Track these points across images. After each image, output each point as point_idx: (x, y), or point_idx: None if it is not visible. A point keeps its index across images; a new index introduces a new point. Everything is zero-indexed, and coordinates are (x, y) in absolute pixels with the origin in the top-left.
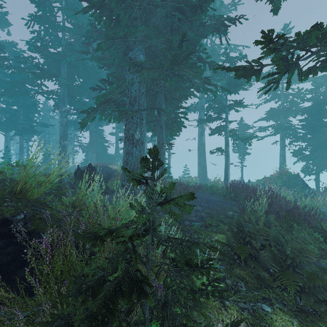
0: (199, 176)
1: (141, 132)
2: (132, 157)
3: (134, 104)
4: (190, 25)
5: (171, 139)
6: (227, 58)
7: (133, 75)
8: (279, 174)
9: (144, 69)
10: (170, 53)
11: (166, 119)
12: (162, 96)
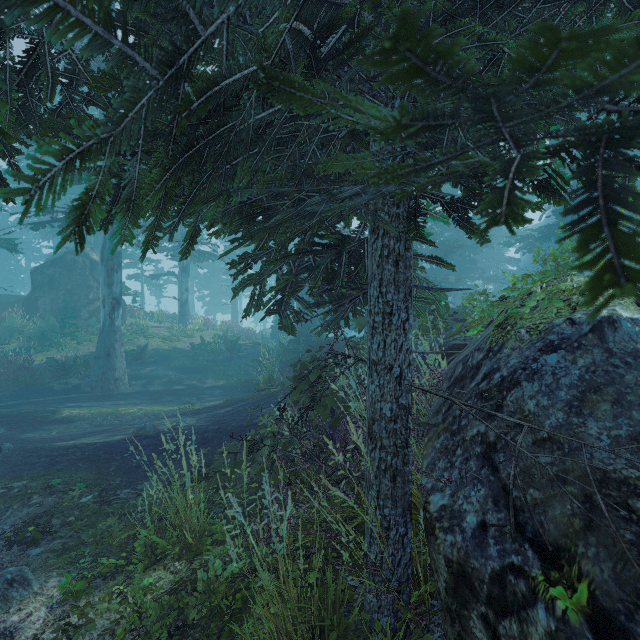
0: None
1: None
2: None
3: None
4: None
5: None
6: None
7: None
8: None
9: None
10: None
11: None
12: None
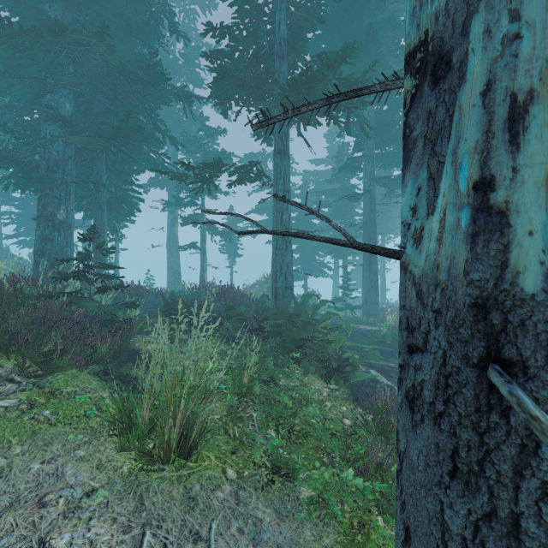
0: (169, 285)
1: (67, 211)
2: (52, 244)
3: (56, 171)
4: (143, 87)
5: (121, 227)
6: (203, 127)
7: (54, 130)
8: (265, 279)
9: (76, 135)
10: (113, 119)
11: (109, 197)
12: (103, 165)
